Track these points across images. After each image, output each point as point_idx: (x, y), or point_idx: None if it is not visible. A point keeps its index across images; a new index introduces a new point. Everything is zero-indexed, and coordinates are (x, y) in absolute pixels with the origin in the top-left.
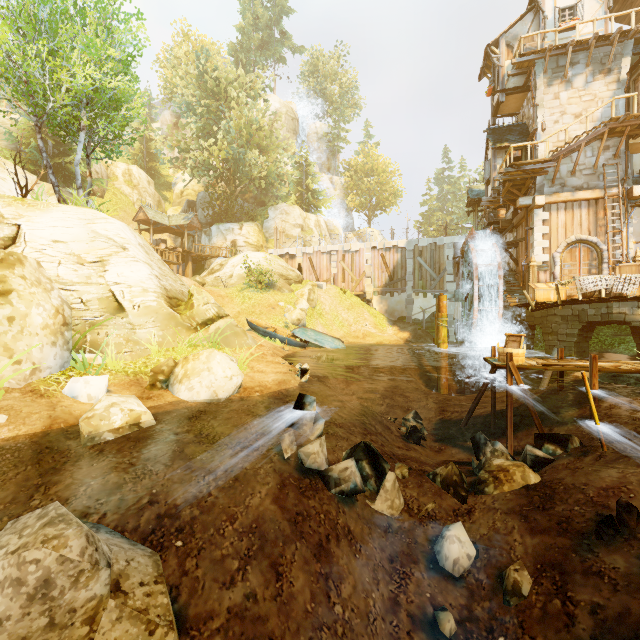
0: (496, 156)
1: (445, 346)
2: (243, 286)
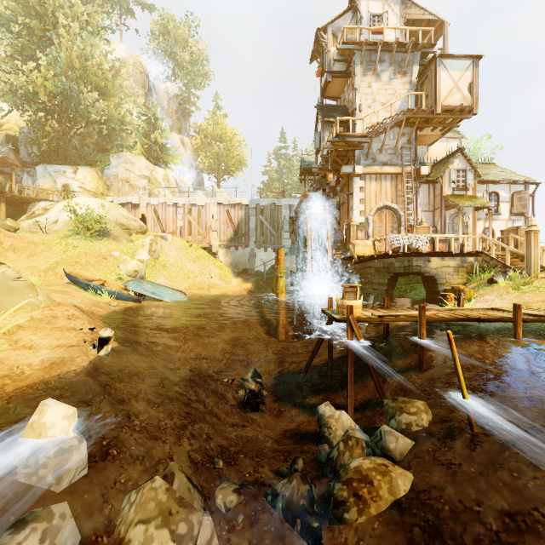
0: (324, 129)
1: (283, 296)
2: (67, 233)
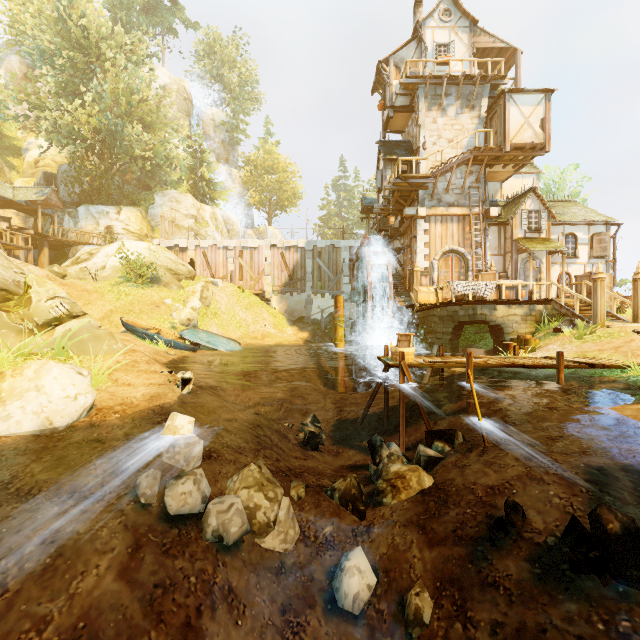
0: (386, 167)
1: (342, 345)
2: (118, 280)
